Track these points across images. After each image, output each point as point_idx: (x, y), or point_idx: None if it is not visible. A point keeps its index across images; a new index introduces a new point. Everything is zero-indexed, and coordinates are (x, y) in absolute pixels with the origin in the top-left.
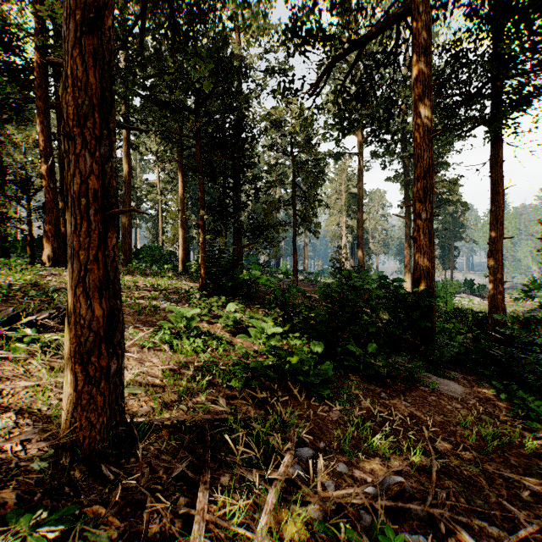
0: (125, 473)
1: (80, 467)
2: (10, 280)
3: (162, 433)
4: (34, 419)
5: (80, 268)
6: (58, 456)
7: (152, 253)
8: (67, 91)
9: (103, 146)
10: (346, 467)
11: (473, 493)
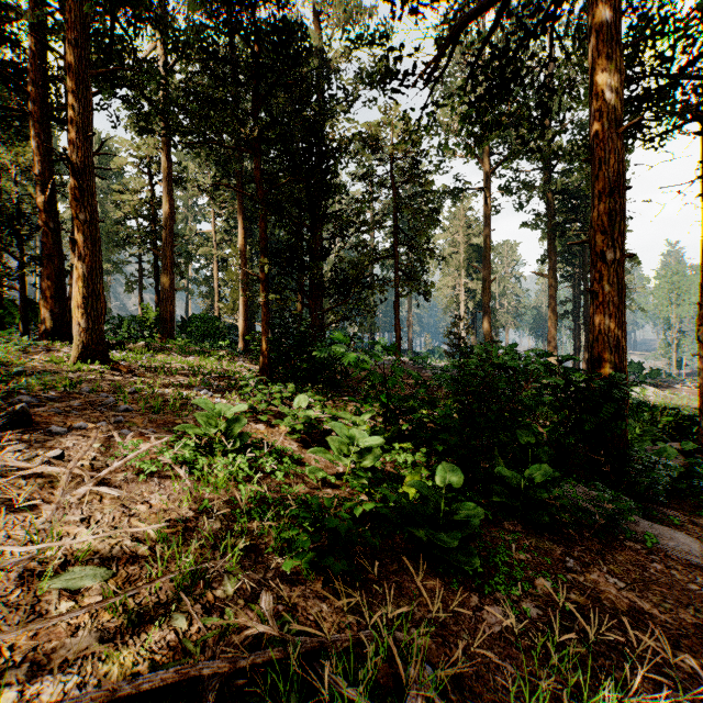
0: None
1: None
2: None
3: None
4: None
5: None
6: None
7: (203, 326)
8: None
9: None
10: None
11: None
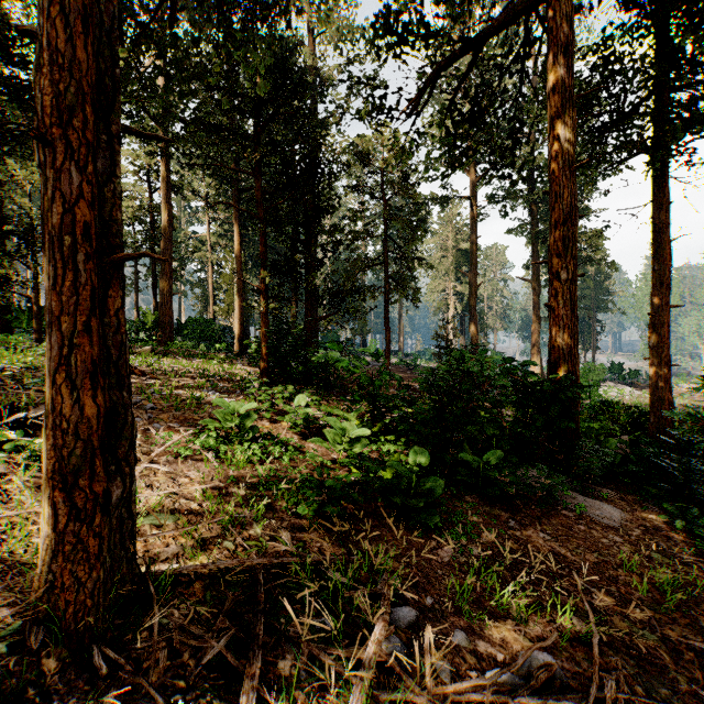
0: (128, 661)
1: (58, 651)
2: (5, 363)
3: (194, 587)
4: (1, 569)
5: (63, 343)
6: (26, 632)
7: (199, 328)
8: (42, 72)
9: (101, 159)
10: (466, 638)
11: (653, 676)
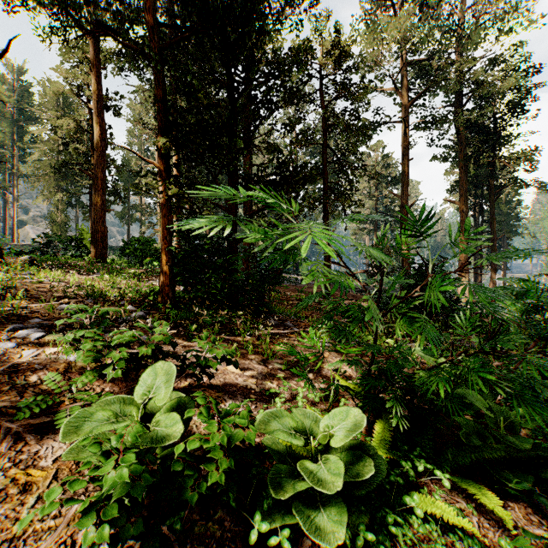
0: None
1: None
2: None
3: None
4: None
5: None
6: None
7: (141, 248)
8: None
9: None
10: None
11: None
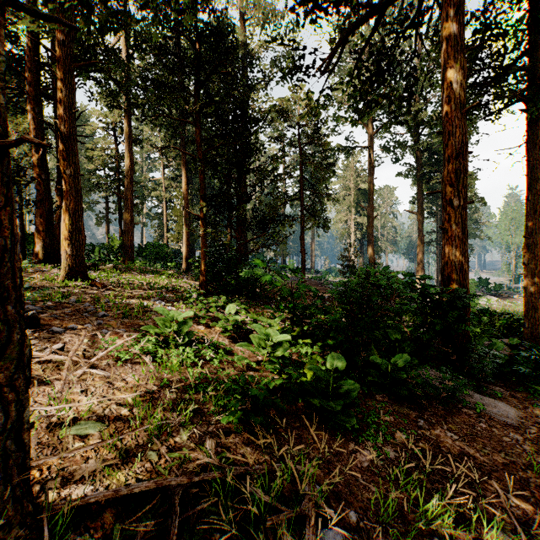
0: None
1: None
2: None
3: (103, 516)
4: None
5: None
6: None
7: (155, 251)
8: None
9: None
10: None
11: None
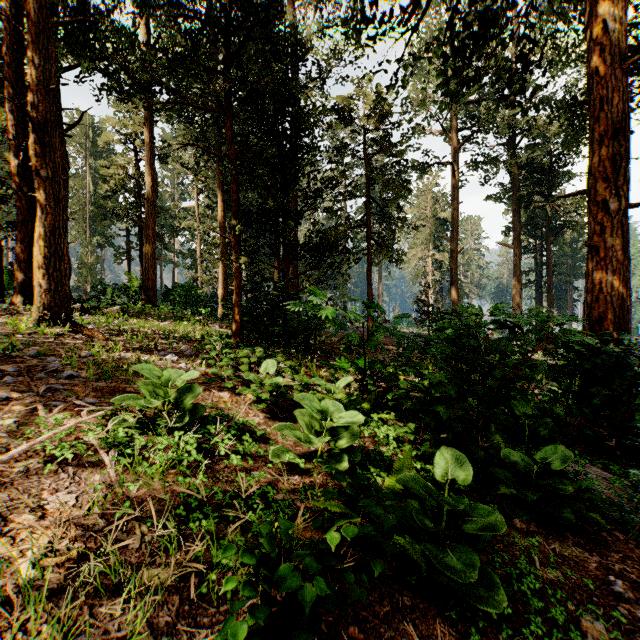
0: None
1: None
2: None
3: None
4: None
5: None
6: None
7: (185, 294)
8: None
9: None
10: None
11: None
